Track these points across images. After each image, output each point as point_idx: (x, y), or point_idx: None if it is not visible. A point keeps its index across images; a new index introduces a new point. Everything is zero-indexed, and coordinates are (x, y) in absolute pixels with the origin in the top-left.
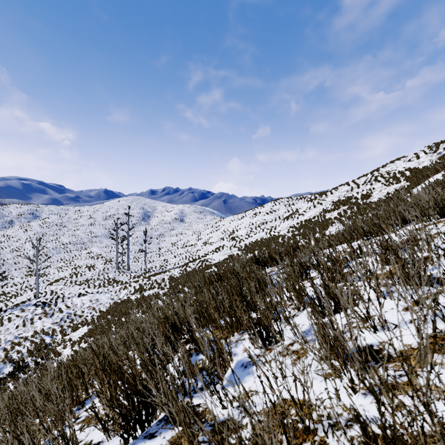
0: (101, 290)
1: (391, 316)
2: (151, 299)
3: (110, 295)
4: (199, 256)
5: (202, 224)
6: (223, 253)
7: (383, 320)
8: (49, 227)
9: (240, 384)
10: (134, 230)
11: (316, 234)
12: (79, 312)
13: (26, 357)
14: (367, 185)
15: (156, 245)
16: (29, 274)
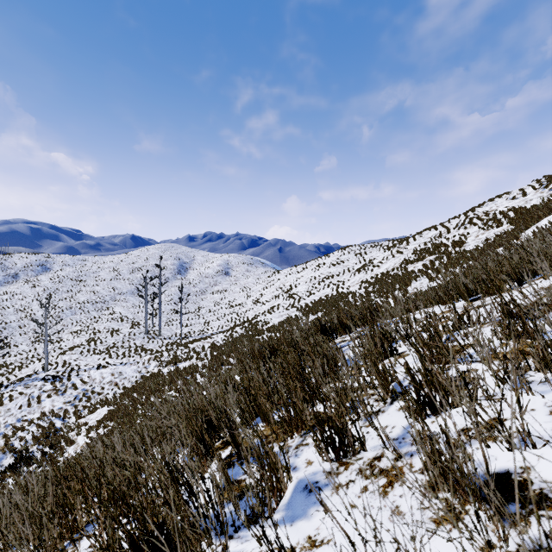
0: (125, 360)
1: (533, 422)
2: (188, 373)
3: (136, 368)
4: (249, 318)
5: (252, 279)
6: (278, 314)
7: (525, 433)
8: (62, 282)
9: (303, 521)
10: (168, 286)
11: (396, 291)
12: (98, 389)
13: (30, 446)
14: (460, 230)
15: (194, 304)
16: (37, 340)
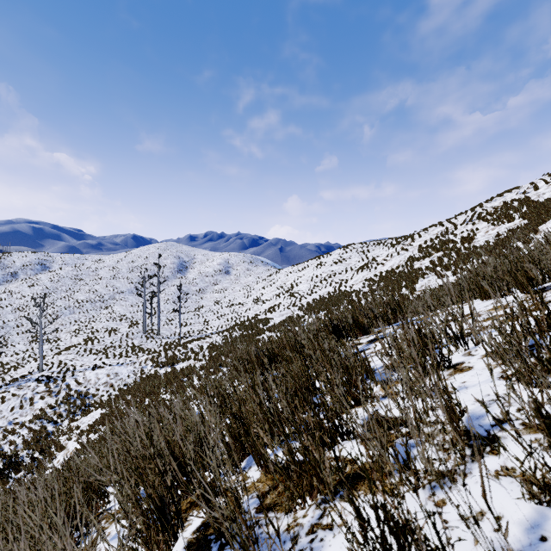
0: (122, 361)
1: None
2: (185, 374)
3: (133, 368)
4: (249, 317)
5: (253, 277)
6: (279, 314)
7: None
8: (61, 281)
9: None
10: (167, 284)
11: (402, 289)
12: (93, 390)
13: (20, 450)
14: (468, 226)
15: (194, 303)
16: (34, 339)
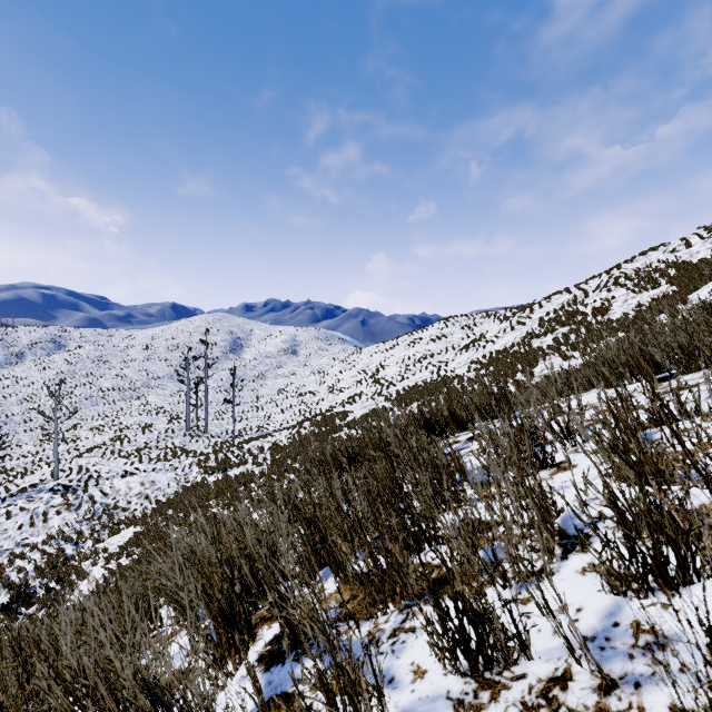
0: (160, 466)
1: None
2: (241, 482)
3: (174, 475)
4: (322, 410)
5: (327, 359)
6: (361, 405)
7: None
8: (80, 363)
9: None
10: (217, 368)
11: (517, 374)
12: (123, 503)
13: (32, 579)
14: (601, 293)
15: (251, 392)
16: (47, 439)
